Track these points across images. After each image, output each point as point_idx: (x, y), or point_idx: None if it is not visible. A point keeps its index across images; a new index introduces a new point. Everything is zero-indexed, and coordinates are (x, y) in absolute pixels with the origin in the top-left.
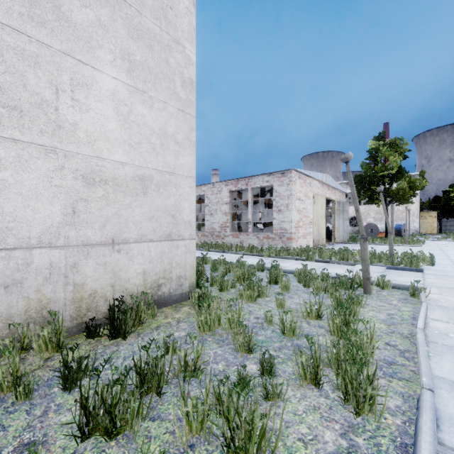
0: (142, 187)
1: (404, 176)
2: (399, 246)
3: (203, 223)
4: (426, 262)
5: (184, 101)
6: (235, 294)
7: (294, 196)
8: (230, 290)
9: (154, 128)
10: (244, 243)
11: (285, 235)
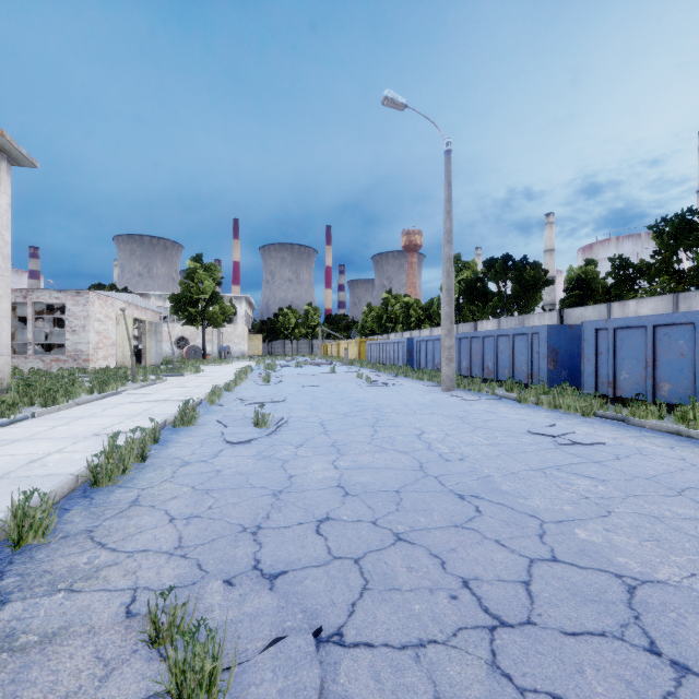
0: None
1: (220, 301)
2: (205, 366)
3: None
4: (192, 371)
5: (4, 269)
6: None
7: (92, 318)
8: None
9: None
10: (20, 368)
11: (82, 357)
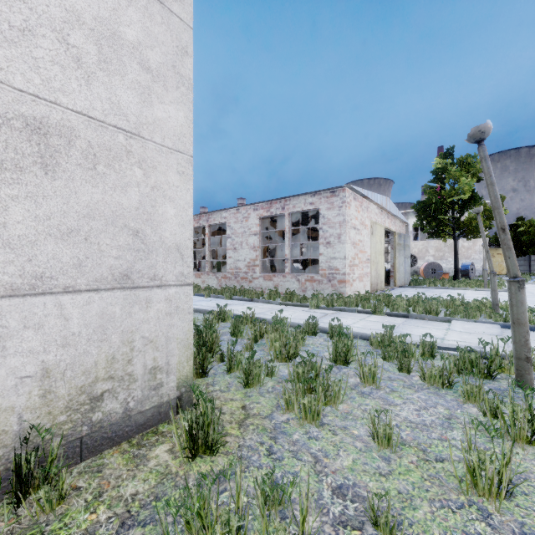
0: (39, 151)
1: (477, 203)
2: (478, 291)
3: (225, 261)
4: None
5: None
6: (275, 395)
7: (348, 224)
8: (264, 383)
9: (78, 11)
10: (279, 288)
11: (336, 277)
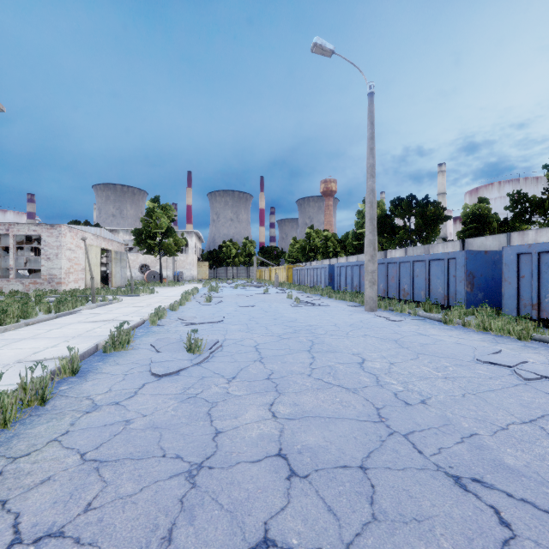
0: None
1: (174, 234)
2: (161, 287)
3: None
4: (147, 292)
5: None
6: None
7: (64, 247)
8: None
9: None
10: (4, 290)
11: (55, 280)
